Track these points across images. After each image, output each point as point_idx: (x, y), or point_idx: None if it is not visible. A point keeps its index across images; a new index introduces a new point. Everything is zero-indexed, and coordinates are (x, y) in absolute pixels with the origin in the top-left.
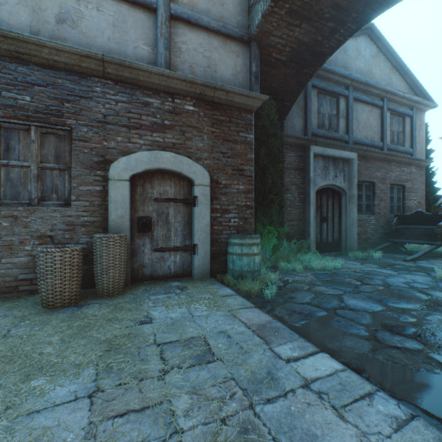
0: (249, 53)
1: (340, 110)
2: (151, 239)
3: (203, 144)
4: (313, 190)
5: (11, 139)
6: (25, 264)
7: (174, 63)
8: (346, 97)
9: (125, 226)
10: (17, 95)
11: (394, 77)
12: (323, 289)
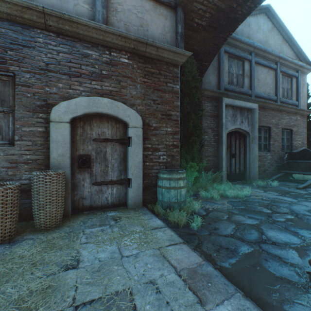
0: (176, 17)
1: (245, 70)
2: (90, 175)
3: (136, 92)
4: (225, 133)
5: None
6: None
7: (111, 20)
8: (249, 61)
9: (65, 163)
10: None
11: (284, 47)
12: (241, 219)
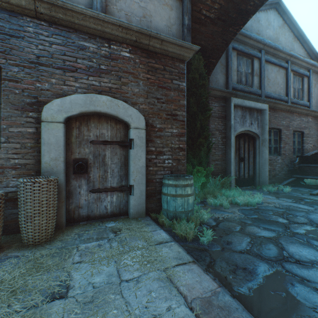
0: (182, 7)
1: (254, 69)
2: (87, 181)
3: (139, 90)
4: (233, 135)
5: None
6: None
7: (110, 10)
8: (259, 59)
9: (59, 168)
10: None
11: (295, 45)
12: (256, 230)
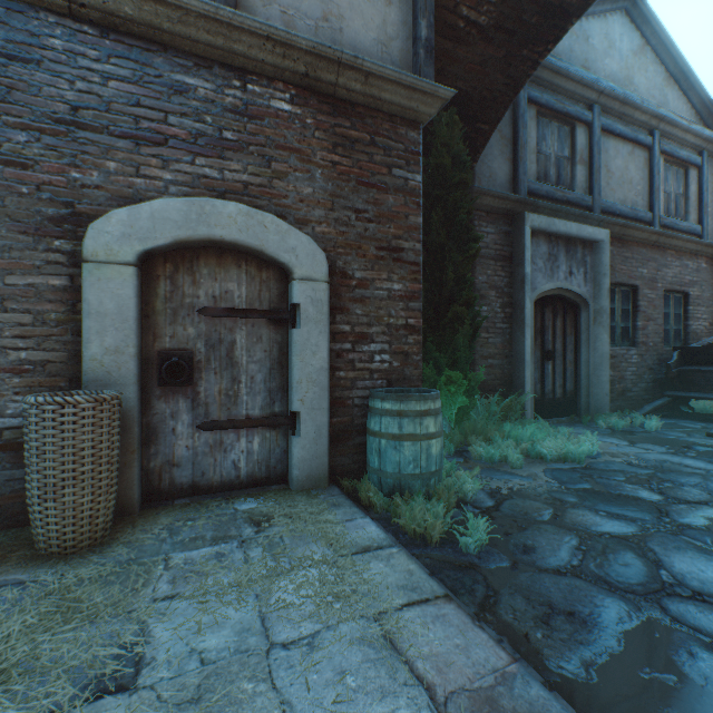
0: None
1: (577, 148)
2: (193, 403)
3: (313, 189)
4: (530, 300)
5: None
6: None
7: (246, 1)
8: (588, 125)
9: (124, 372)
10: None
11: (670, 94)
12: (591, 519)
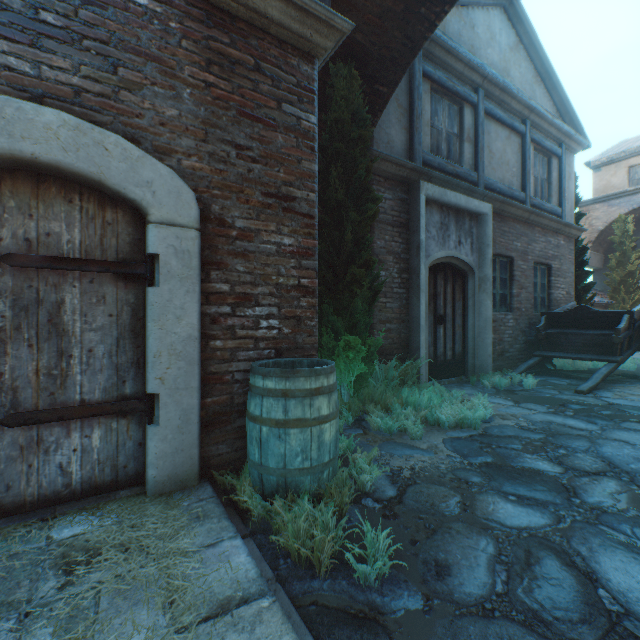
0: None
1: (465, 127)
2: None
3: (179, 112)
4: (425, 266)
5: None
6: None
7: None
8: (474, 107)
9: None
10: None
11: (538, 90)
12: (503, 509)
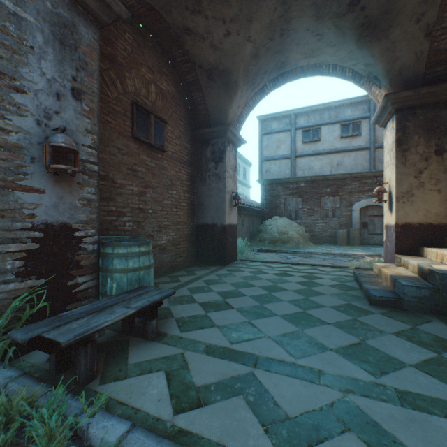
0: None
1: None
2: (367, 230)
3: None
4: None
5: (324, 201)
6: (328, 235)
7: (376, 165)
8: None
9: (357, 225)
10: (326, 189)
11: None
12: None
